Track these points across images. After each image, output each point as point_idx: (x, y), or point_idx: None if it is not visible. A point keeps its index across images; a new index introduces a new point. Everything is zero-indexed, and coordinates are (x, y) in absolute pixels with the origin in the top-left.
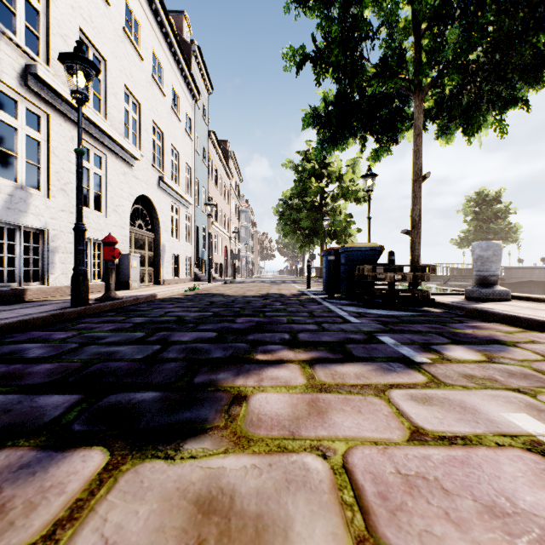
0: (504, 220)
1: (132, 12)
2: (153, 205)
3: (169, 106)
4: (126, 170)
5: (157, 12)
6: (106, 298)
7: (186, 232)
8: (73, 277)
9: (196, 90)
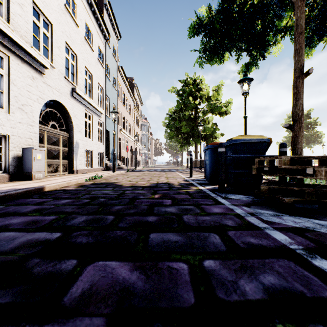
0: (313, 130)
1: None
2: (67, 110)
3: (82, 36)
4: (35, 76)
5: None
6: None
7: (99, 134)
8: None
9: (106, 32)
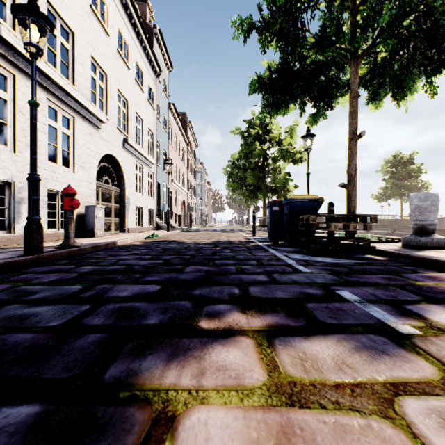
0: (417, 179)
1: None
2: (119, 163)
3: (133, 78)
4: (93, 132)
5: None
6: (64, 246)
7: (149, 188)
8: (26, 225)
9: (157, 67)
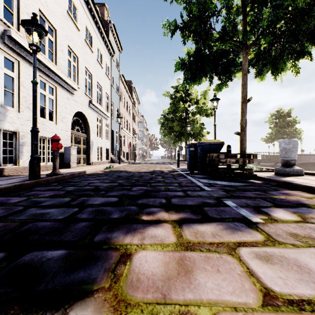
0: (293, 127)
1: (72, 1)
2: (86, 117)
3: (95, 58)
4: (69, 96)
5: (88, 2)
6: (53, 174)
7: (106, 134)
8: (30, 161)
9: (112, 50)
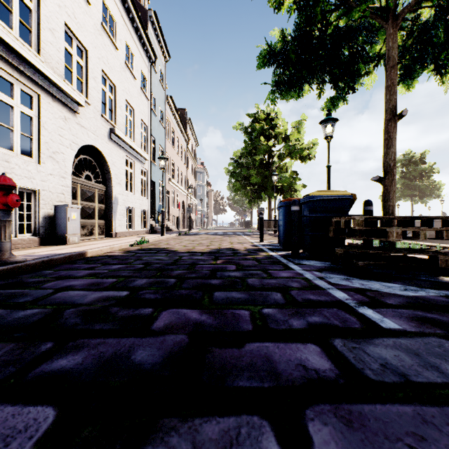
0: (429, 179)
1: None
2: (103, 157)
3: (122, 60)
4: (67, 116)
5: None
6: None
7: (142, 187)
8: None
9: (152, 52)
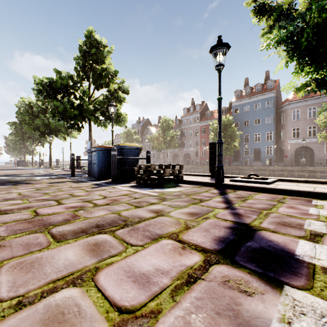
0: None
1: None
2: None
3: None
4: None
5: None
6: None
7: None
8: None
9: None
